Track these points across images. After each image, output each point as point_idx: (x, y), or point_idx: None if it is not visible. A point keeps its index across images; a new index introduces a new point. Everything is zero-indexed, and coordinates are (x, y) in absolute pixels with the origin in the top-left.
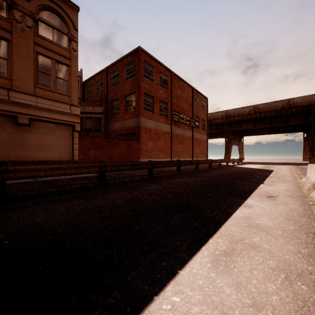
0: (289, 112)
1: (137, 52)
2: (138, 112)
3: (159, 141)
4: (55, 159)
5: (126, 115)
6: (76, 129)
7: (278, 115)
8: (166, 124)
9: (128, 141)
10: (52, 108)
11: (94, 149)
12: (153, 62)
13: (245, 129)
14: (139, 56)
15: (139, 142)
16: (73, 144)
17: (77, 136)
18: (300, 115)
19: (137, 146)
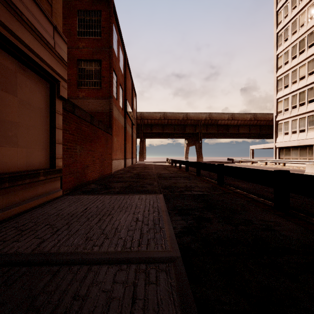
0: (186, 123)
1: (105, 2)
2: (110, 91)
3: (119, 137)
4: (17, 167)
5: (79, 91)
6: (61, 92)
7: (179, 124)
8: (122, 116)
9: (106, 132)
10: (19, 5)
11: (80, 144)
12: (116, 29)
13: (153, 132)
14: (112, 9)
15: (112, 137)
16: (55, 129)
17: (60, 109)
18: (192, 126)
19: (111, 142)
